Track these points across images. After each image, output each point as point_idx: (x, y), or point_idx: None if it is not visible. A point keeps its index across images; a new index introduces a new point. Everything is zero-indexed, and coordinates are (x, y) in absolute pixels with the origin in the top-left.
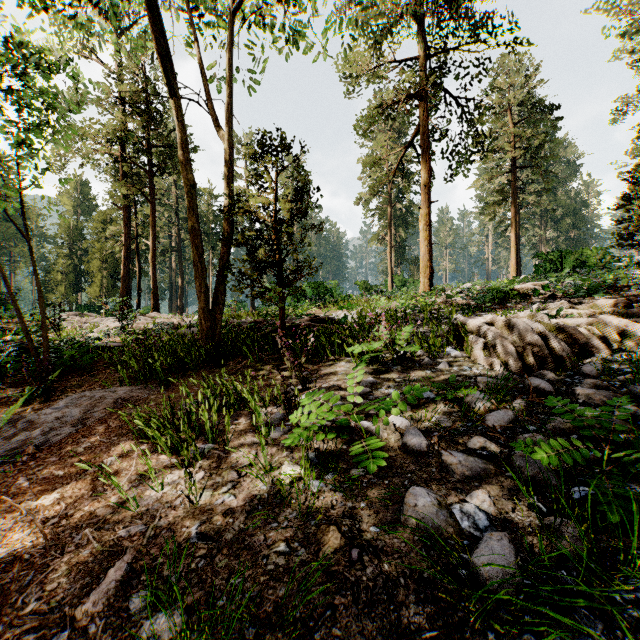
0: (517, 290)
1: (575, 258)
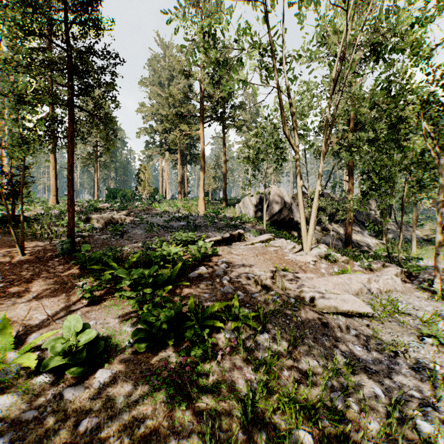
0: (101, 206)
1: (122, 193)
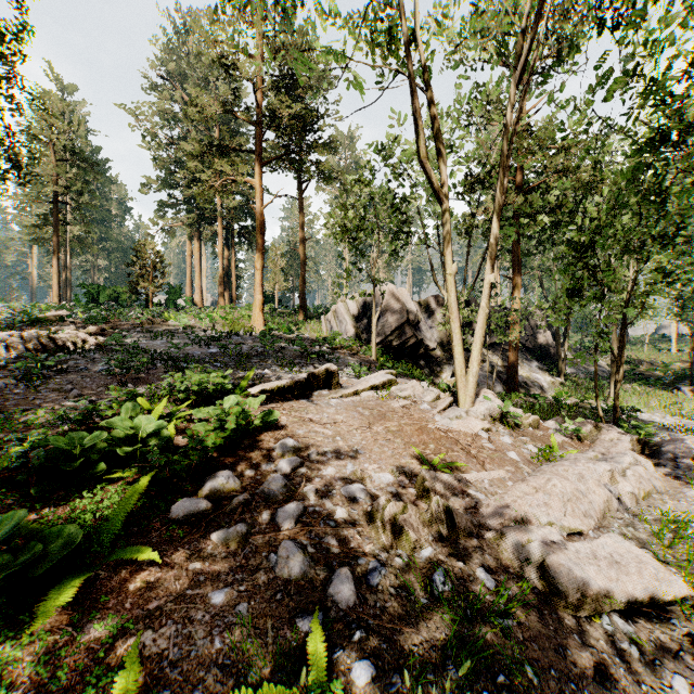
0: (49, 316)
1: (110, 293)
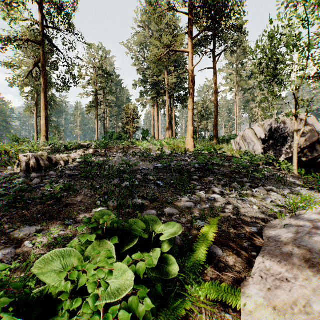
0: (82, 145)
1: (117, 135)
